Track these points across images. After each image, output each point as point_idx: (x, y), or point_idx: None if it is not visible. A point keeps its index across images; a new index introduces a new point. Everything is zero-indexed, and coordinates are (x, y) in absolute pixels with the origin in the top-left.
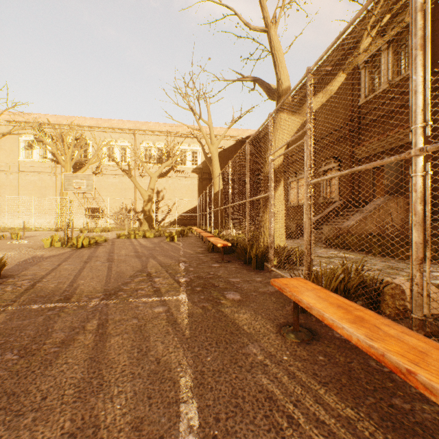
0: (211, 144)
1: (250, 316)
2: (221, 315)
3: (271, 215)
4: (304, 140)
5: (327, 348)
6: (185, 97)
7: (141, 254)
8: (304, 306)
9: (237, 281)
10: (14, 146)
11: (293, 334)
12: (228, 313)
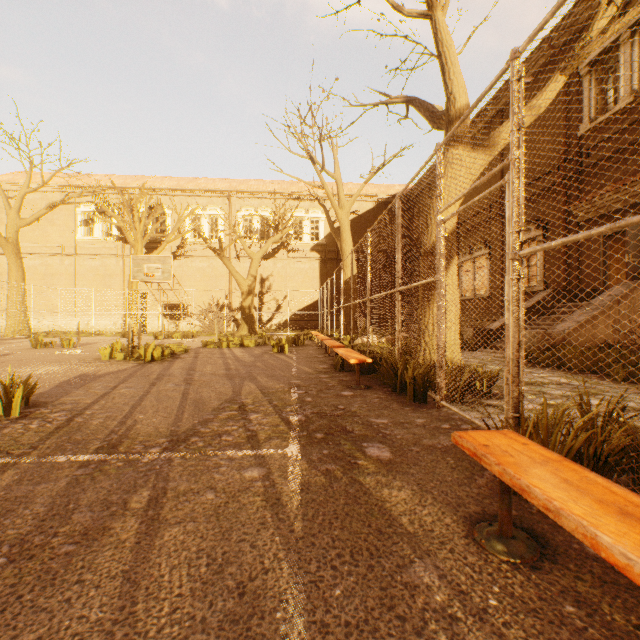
0: (339, 207)
1: (410, 495)
2: (359, 491)
3: (441, 312)
4: (504, 180)
5: (578, 584)
6: (301, 138)
7: (234, 372)
8: (537, 503)
9: (384, 423)
10: (70, 220)
11: (500, 543)
12: (371, 486)
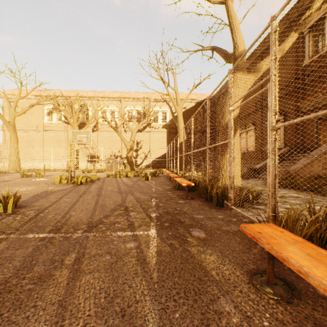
0: (177, 105)
1: (216, 258)
2: (188, 256)
3: (231, 159)
4: (267, 87)
5: (315, 313)
6: (157, 69)
7: (122, 190)
8: (293, 268)
9: (201, 218)
10: (41, 113)
11: (268, 287)
12: (195, 253)
